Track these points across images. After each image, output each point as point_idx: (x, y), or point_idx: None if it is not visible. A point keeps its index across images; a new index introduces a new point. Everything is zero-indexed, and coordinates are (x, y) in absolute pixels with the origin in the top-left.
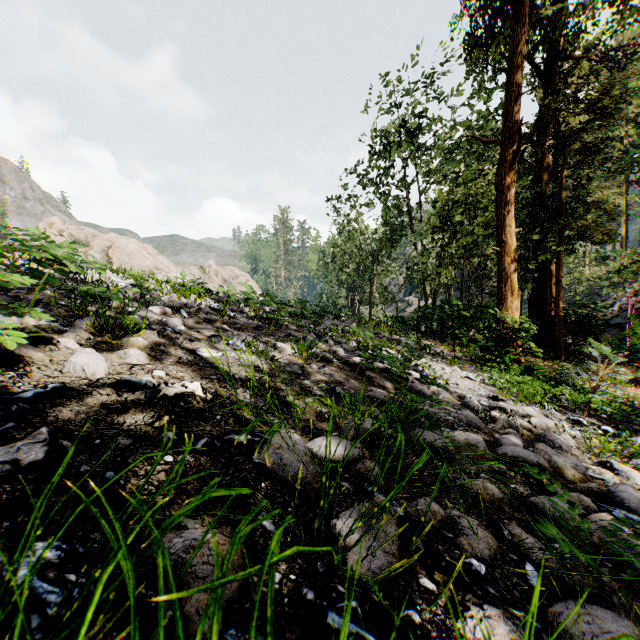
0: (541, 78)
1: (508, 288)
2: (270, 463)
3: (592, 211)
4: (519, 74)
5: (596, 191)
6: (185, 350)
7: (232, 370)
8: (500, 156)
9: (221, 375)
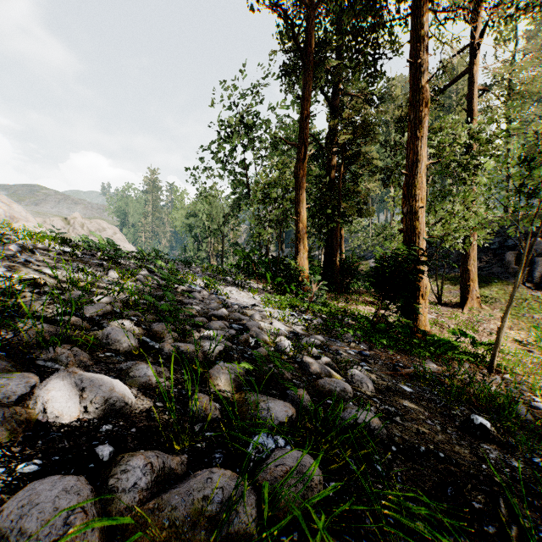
0: (330, 104)
1: (301, 244)
2: (66, 298)
3: (355, 197)
4: (308, 103)
5: (365, 183)
6: (34, 269)
7: (65, 279)
8: (297, 155)
9: (56, 280)
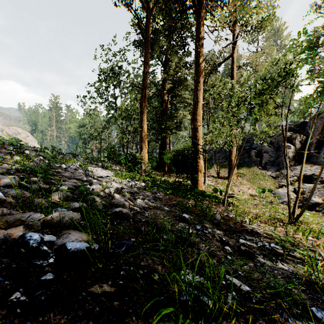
0: (163, 66)
1: (144, 144)
2: None
3: (175, 119)
4: (147, 64)
5: (183, 112)
6: None
7: None
8: (141, 94)
9: None
